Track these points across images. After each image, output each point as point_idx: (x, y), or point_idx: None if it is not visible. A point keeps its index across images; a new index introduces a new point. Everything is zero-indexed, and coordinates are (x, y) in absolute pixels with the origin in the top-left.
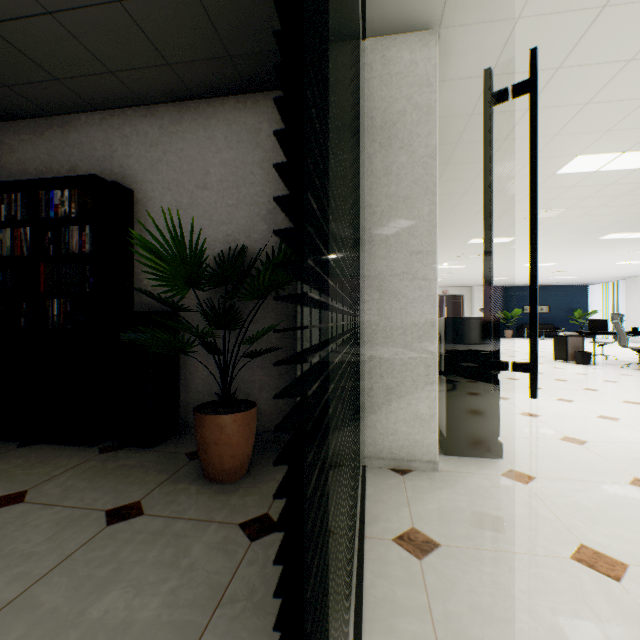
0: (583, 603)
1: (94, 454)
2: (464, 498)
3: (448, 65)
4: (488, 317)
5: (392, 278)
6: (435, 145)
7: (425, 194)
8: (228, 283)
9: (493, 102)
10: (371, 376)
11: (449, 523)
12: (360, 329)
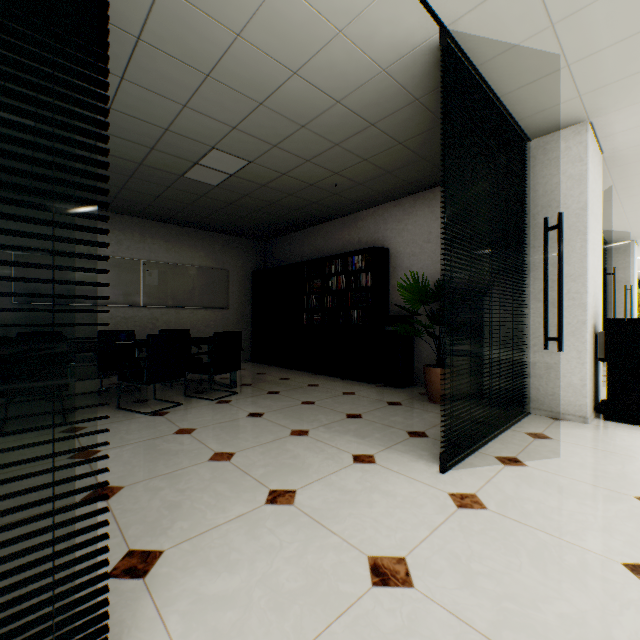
0: (620, 464)
1: (374, 386)
2: (592, 434)
3: (611, 128)
4: (544, 319)
5: (550, 293)
6: (585, 201)
7: (577, 235)
8: (441, 299)
9: (546, 231)
10: (534, 356)
11: (567, 436)
12: (526, 326)
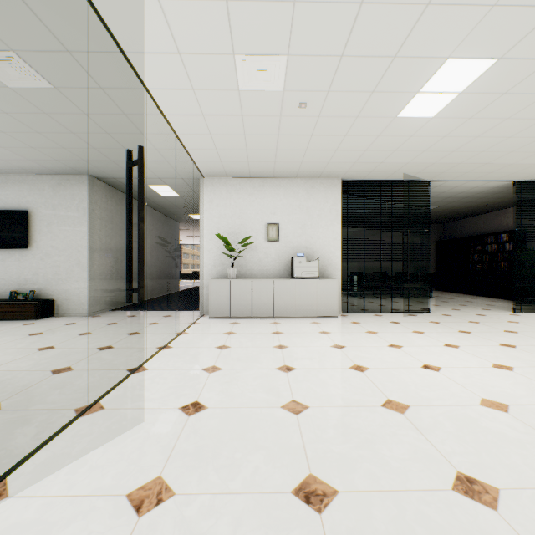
0: None
1: (512, 301)
2: None
3: None
4: None
5: None
6: None
7: None
8: None
9: None
10: None
11: None
12: None
